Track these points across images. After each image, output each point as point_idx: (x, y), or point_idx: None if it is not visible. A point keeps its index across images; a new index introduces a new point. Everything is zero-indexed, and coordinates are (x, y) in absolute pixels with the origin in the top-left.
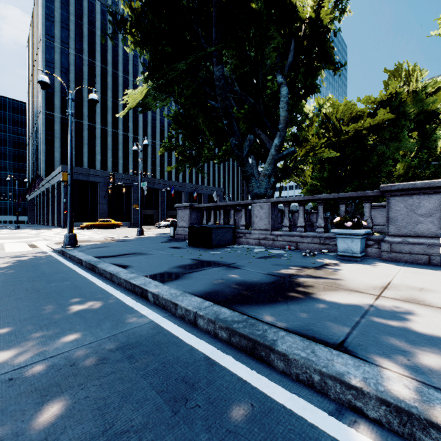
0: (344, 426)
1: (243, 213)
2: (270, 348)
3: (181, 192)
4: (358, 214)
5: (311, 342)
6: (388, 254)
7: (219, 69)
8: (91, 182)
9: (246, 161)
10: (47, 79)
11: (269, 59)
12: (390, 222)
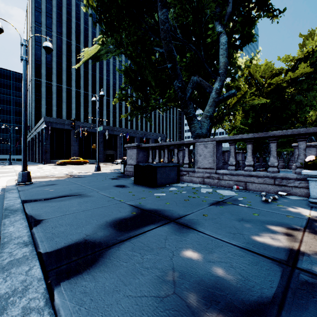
0: None
1: (186, 152)
2: None
3: (134, 137)
4: None
5: None
6: None
7: (163, 12)
8: (66, 130)
9: (189, 103)
10: None
11: (209, 10)
12: None
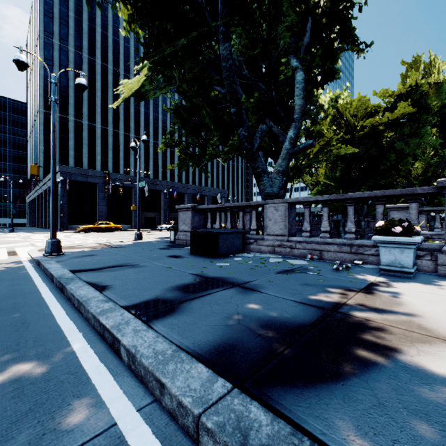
0: None
1: (254, 215)
2: None
3: (184, 194)
4: (369, 217)
5: None
6: None
7: (226, 47)
8: (90, 184)
9: (257, 156)
10: (24, 58)
11: (282, 40)
12: None
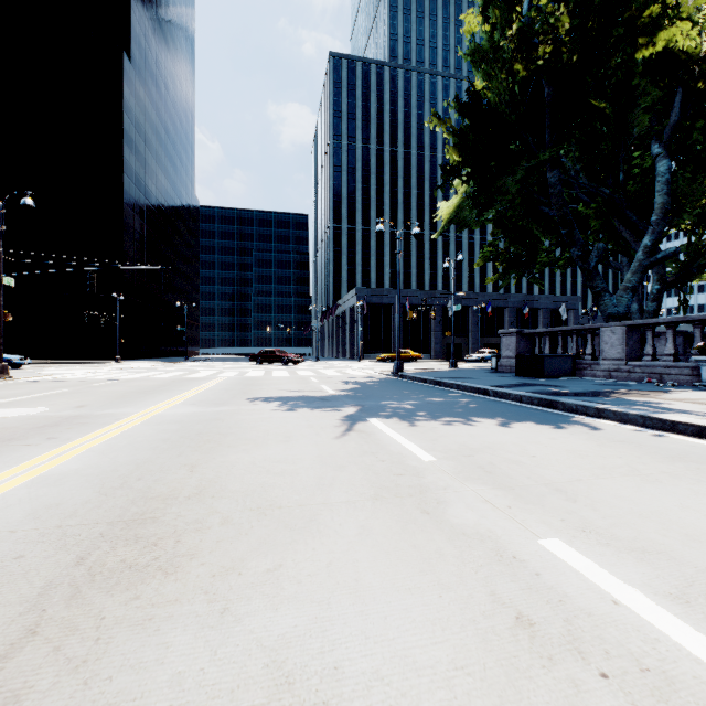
0: (577, 415)
1: (589, 339)
2: (557, 401)
3: (502, 308)
4: None
5: (580, 401)
6: None
7: (554, 174)
8: (384, 305)
9: (594, 274)
10: (382, 227)
11: (634, 129)
12: None
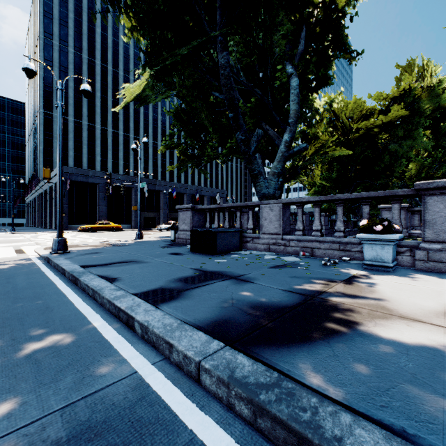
0: None
1: (250, 215)
2: None
3: (183, 194)
4: None
5: None
6: (425, 263)
7: (224, 56)
8: (90, 184)
9: (253, 158)
10: (32, 66)
11: (278, 48)
12: (426, 226)
